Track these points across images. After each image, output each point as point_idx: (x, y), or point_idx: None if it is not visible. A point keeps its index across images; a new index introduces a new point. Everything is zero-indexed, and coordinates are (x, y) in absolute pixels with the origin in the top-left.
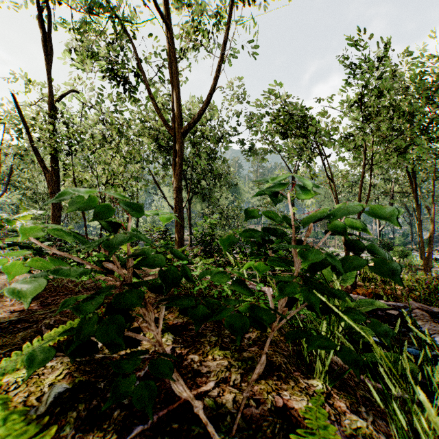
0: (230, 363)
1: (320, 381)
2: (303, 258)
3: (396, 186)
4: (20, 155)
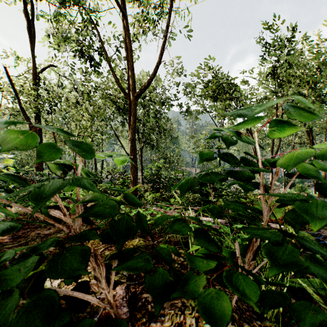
0: (184, 303)
1: (272, 322)
2: (309, 215)
3: (296, 138)
4: (14, 115)
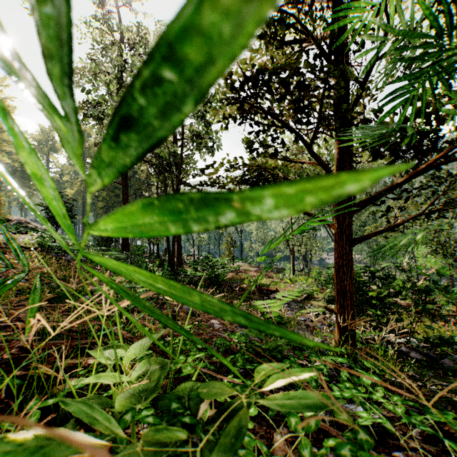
0: None
1: None
2: None
3: None
4: None
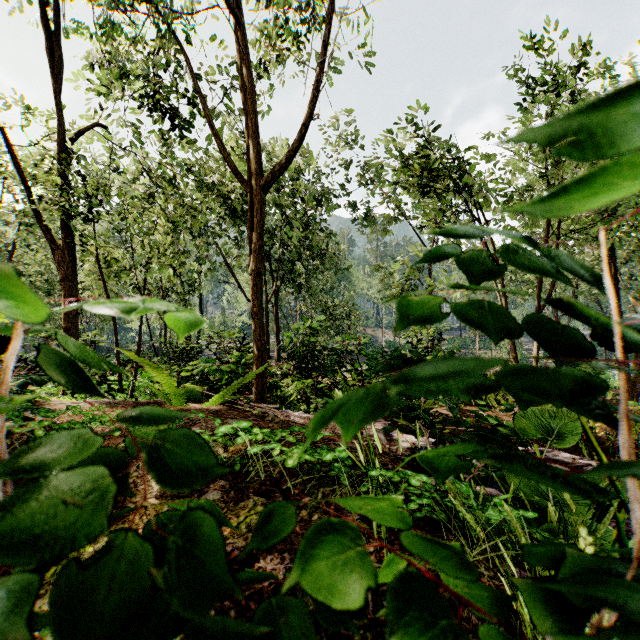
0: None
1: None
2: None
3: None
4: (26, 225)
